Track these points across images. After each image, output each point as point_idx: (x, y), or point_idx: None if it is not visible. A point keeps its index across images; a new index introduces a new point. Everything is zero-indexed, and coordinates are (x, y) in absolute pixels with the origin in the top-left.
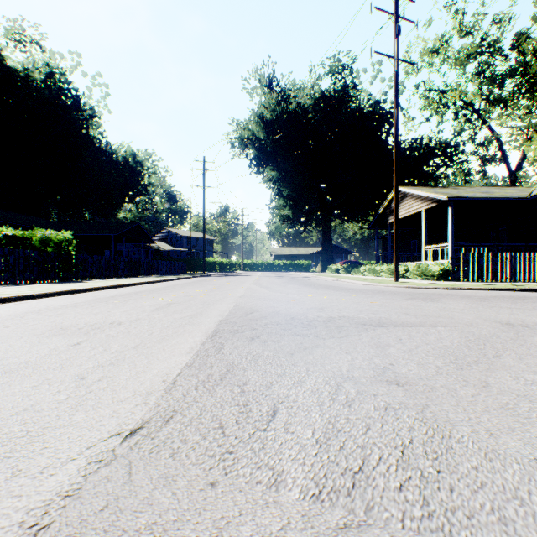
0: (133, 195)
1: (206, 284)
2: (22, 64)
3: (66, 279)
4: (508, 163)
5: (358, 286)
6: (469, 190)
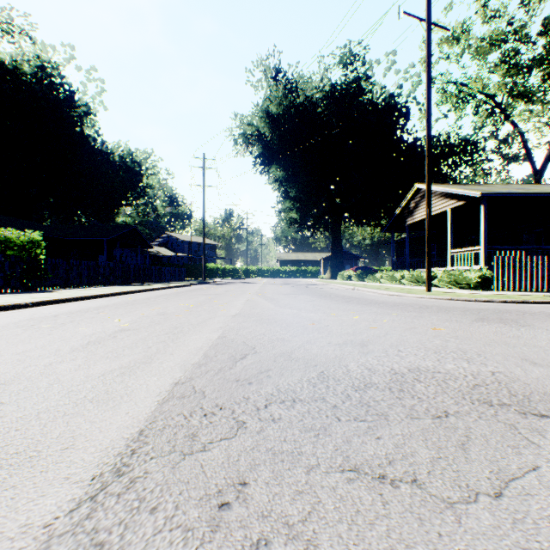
0: (131, 197)
1: (199, 295)
2: (9, 55)
3: (32, 288)
4: (532, 161)
5: (386, 297)
6: (500, 186)
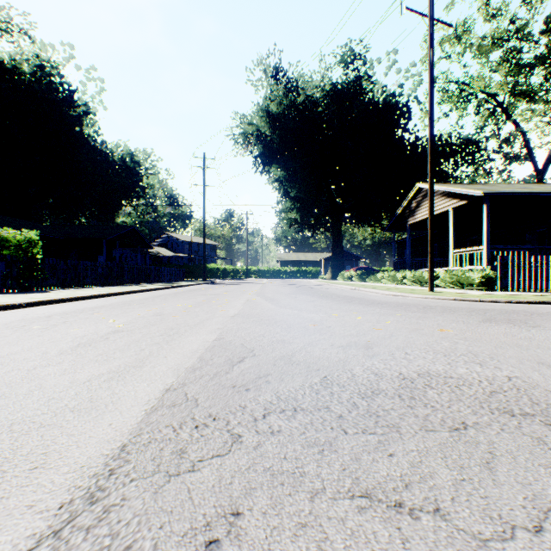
0: (131, 197)
1: (198, 295)
2: (8, 54)
3: (29, 289)
4: (534, 161)
5: (388, 298)
6: (502, 186)
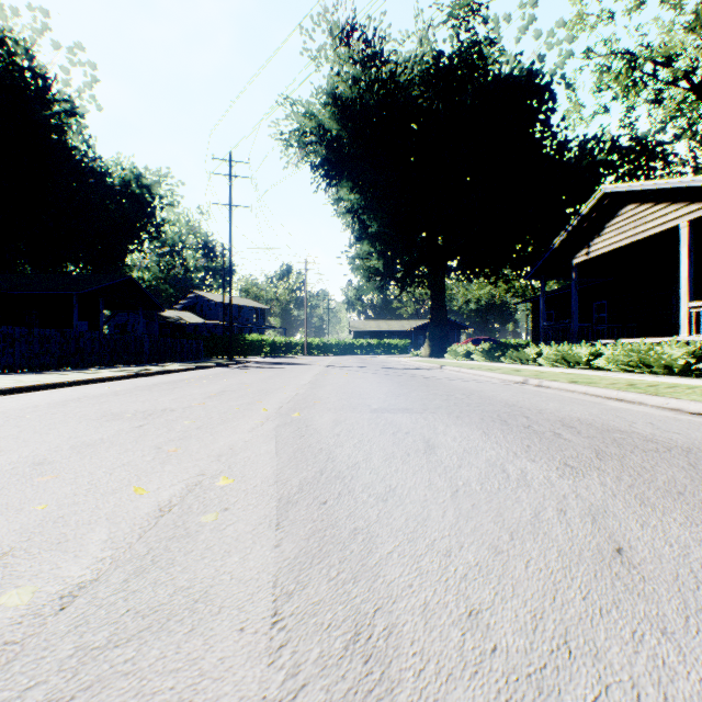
0: (139, 238)
1: (80, 420)
2: None
3: None
4: None
5: None
6: None
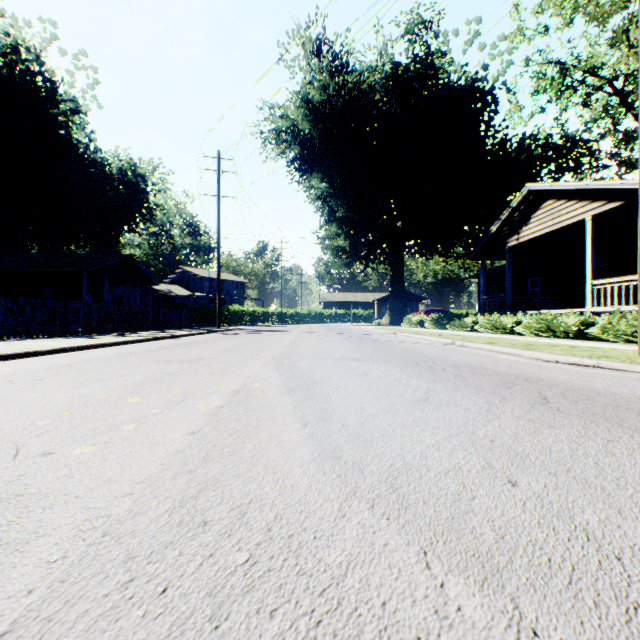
0: (134, 220)
1: (150, 363)
2: None
3: None
4: None
5: (599, 377)
6: None
